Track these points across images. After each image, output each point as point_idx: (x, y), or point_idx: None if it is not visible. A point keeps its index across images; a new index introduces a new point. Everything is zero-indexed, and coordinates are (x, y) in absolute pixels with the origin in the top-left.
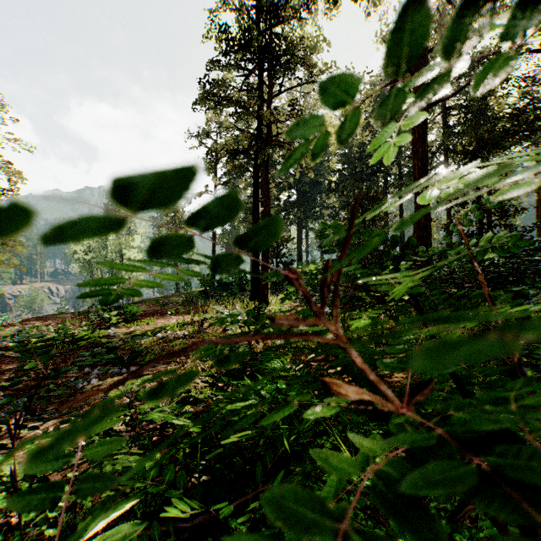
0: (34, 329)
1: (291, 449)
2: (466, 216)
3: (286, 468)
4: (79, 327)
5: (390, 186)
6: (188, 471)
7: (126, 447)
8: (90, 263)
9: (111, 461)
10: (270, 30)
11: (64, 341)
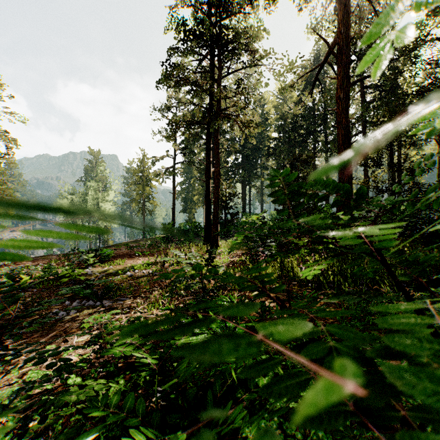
0: (25, 268)
1: (238, 378)
2: (417, 166)
3: (234, 396)
4: (62, 267)
5: (317, 151)
6: (147, 395)
7: (95, 373)
8: None
9: (77, 390)
10: (219, 23)
11: (50, 279)
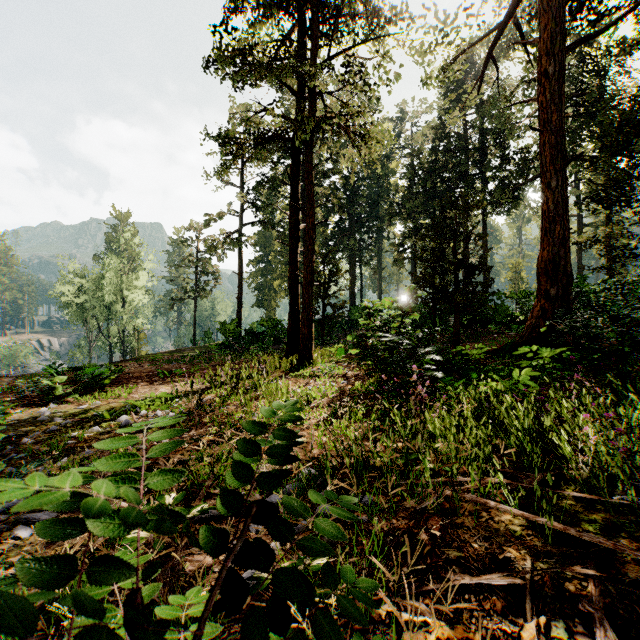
0: None
1: None
2: None
3: None
4: None
5: (471, 206)
6: None
7: None
8: (84, 308)
9: None
10: None
11: None
